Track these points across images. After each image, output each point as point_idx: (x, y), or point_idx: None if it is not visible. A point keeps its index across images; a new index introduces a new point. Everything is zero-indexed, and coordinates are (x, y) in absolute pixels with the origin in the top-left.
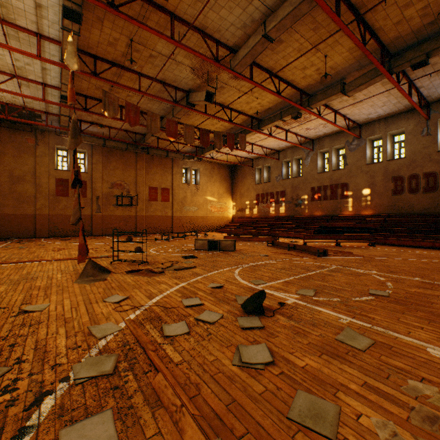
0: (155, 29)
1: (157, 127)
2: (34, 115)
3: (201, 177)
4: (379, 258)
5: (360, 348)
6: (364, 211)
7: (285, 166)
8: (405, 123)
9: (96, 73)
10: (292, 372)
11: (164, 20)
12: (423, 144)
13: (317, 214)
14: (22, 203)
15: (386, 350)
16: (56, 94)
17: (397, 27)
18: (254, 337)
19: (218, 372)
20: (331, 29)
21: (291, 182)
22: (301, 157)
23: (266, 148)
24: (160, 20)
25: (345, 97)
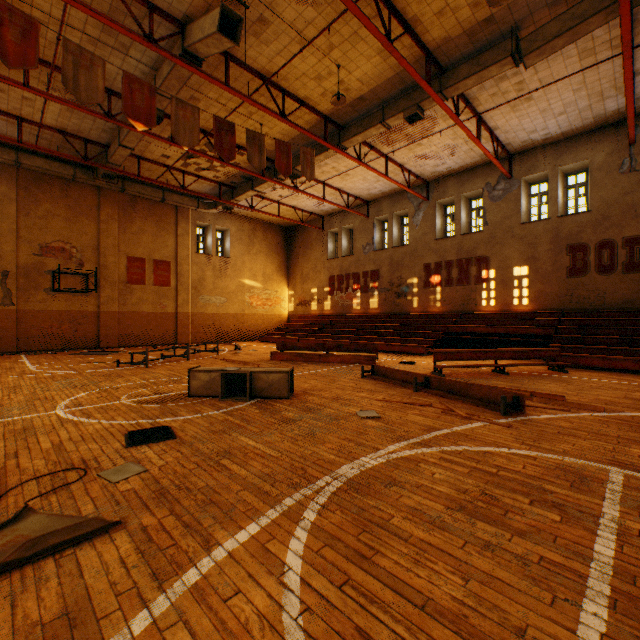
0: None
1: (97, 88)
2: None
3: (233, 244)
4: None
5: None
6: (518, 305)
7: (379, 227)
8: (590, 151)
9: None
10: None
11: None
12: (623, 186)
13: (435, 311)
14: None
15: None
16: None
17: None
18: None
19: None
20: None
21: (390, 255)
22: (406, 212)
23: (347, 195)
24: None
25: (505, 84)
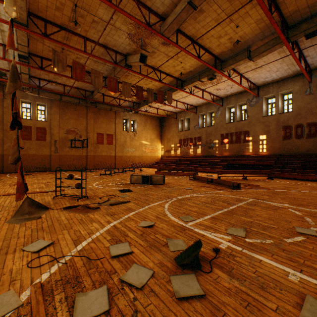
0: None
1: (100, 83)
2: None
3: (138, 126)
4: (283, 191)
5: None
6: (261, 152)
7: (201, 118)
8: (292, 85)
9: (46, 35)
10: None
11: None
12: (306, 101)
13: (226, 154)
14: None
15: None
16: (16, 55)
17: (297, 1)
18: None
19: None
20: (244, 1)
21: (206, 130)
22: (213, 111)
23: (187, 104)
24: None
25: (249, 63)
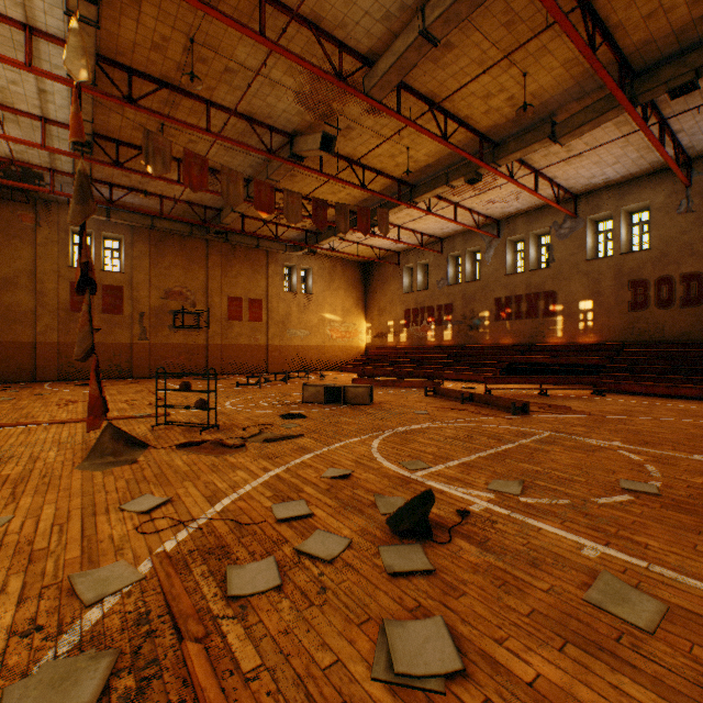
0: (231, 16)
1: (239, 194)
2: (30, 175)
3: (315, 282)
4: (618, 418)
5: (643, 625)
6: (583, 337)
7: (452, 263)
8: (650, 192)
9: (132, 99)
10: (510, 702)
11: (248, 3)
12: (680, 226)
13: (506, 343)
14: (12, 324)
15: (698, 629)
16: (66, 137)
17: (648, 24)
18: (415, 596)
19: (340, 702)
20: (536, 26)
21: (463, 290)
22: (478, 248)
23: (421, 234)
24: (241, 4)
25: (554, 148)
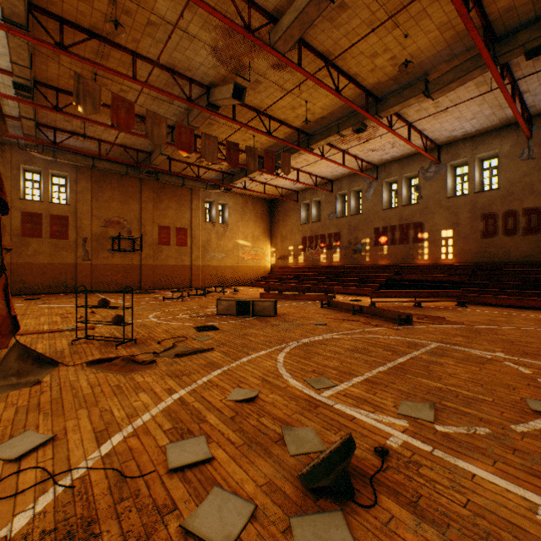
0: None
1: (162, 135)
2: None
3: (230, 214)
4: (488, 327)
5: None
6: (445, 259)
7: (340, 200)
8: (499, 143)
9: (63, 46)
10: None
11: None
12: (523, 170)
13: (383, 263)
14: None
15: None
16: (10, 84)
17: None
18: None
19: None
20: None
21: (348, 221)
22: (361, 188)
23: (316, 177)
24: None
25: (425, 104)
